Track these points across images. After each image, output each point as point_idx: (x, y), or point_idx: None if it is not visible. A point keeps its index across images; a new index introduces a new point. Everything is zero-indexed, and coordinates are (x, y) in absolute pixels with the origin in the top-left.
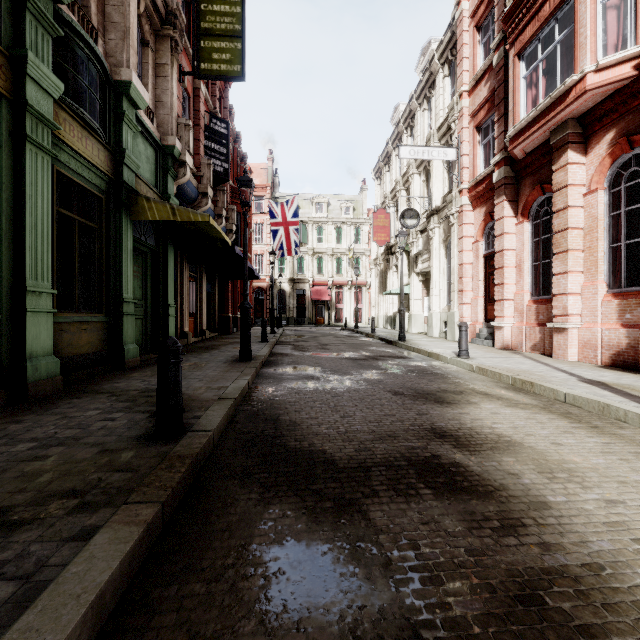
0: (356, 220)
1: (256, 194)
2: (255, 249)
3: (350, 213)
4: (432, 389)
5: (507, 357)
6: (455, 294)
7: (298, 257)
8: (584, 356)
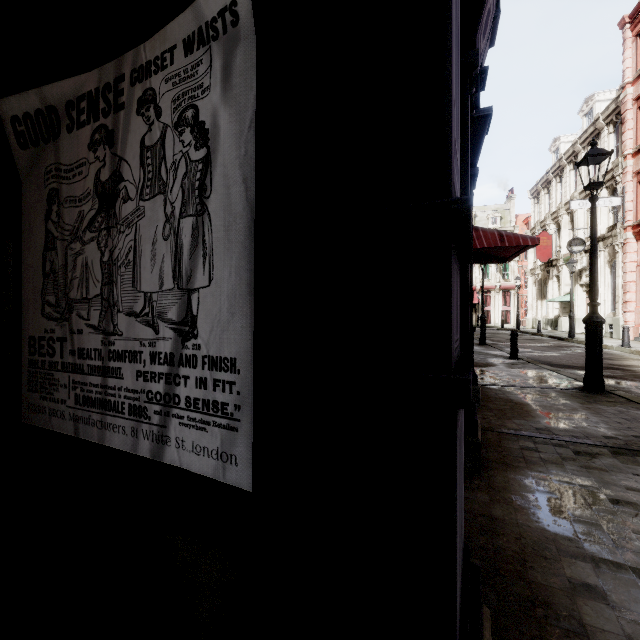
0: (504, 229)
1: None
2: None
3: (497, 222)
4: (606, 357)
5: None
6: (619, 304)
7: None
8: None
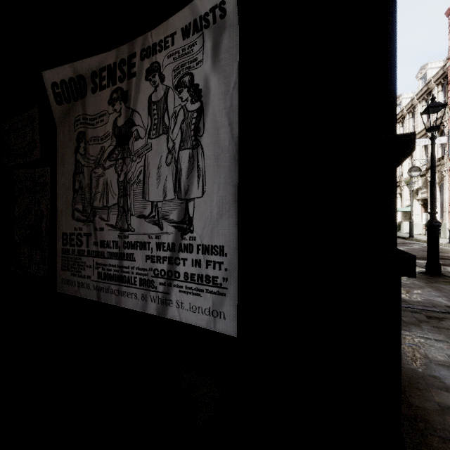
0: None
1: None
2: None
3: None
4: None
5: None
6: (446, 213)
7: None
8: None
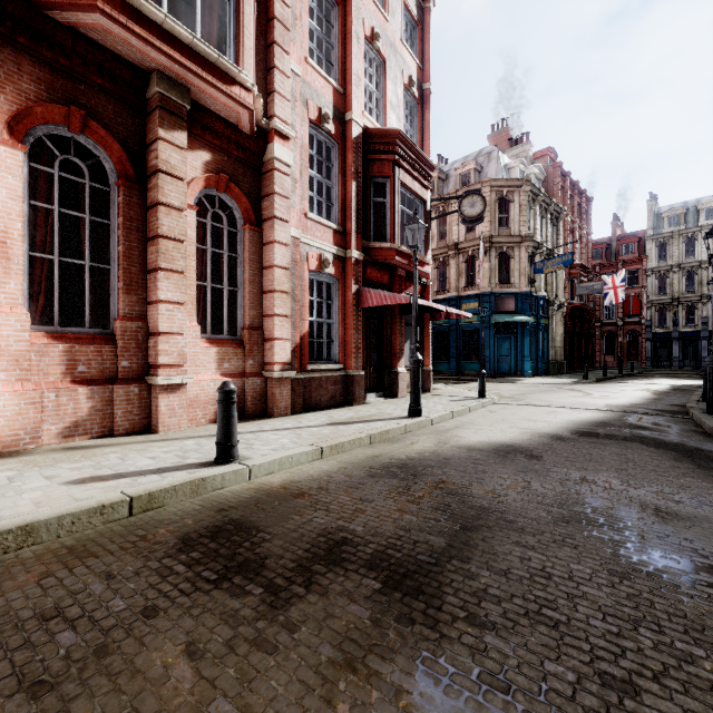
0: None
1: None
2: None
3: None
4: (481, 452)
5: (178, 445)
6: None
7: None
8: (191, 418)
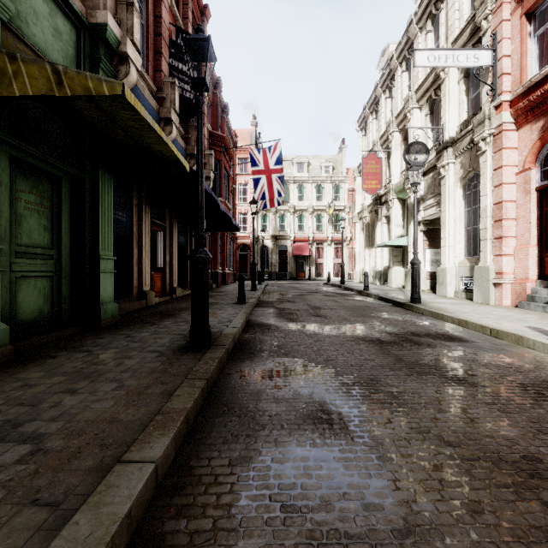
0: (336, 178)
1: (240, 156)
2: (240, 208)
3: (330, 172)
4: None
5: None
6: (488, 242)
7: (280, 215)
8: None
